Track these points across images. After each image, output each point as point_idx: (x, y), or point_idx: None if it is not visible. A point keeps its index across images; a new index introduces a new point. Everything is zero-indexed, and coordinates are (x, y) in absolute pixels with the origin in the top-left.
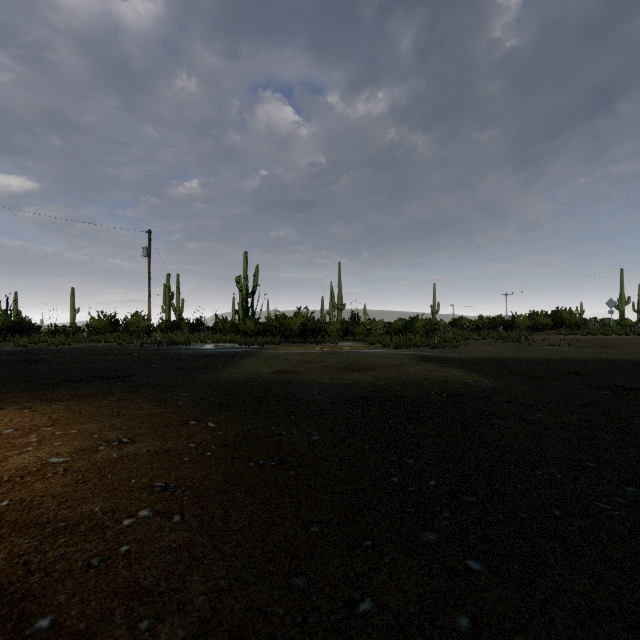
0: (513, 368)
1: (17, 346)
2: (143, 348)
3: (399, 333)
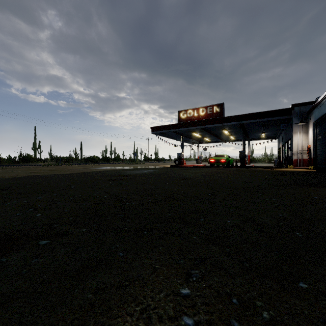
0: None
1: None
2: None
3: None
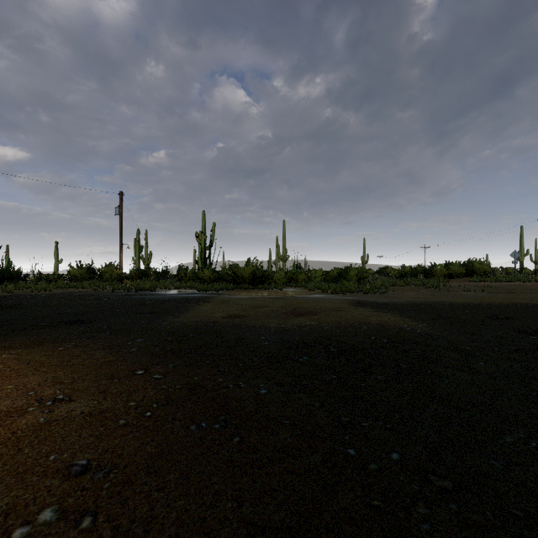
0: (441, 312)
1: (4, 292)
2: (113, 294)
3: (335, 280)
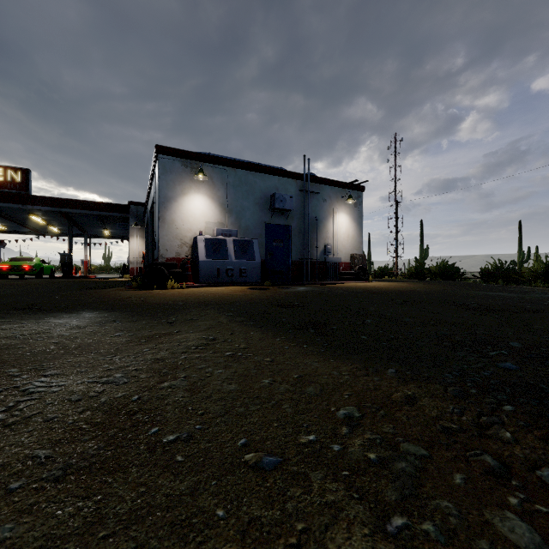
0: None
1: None
2: None
3: None
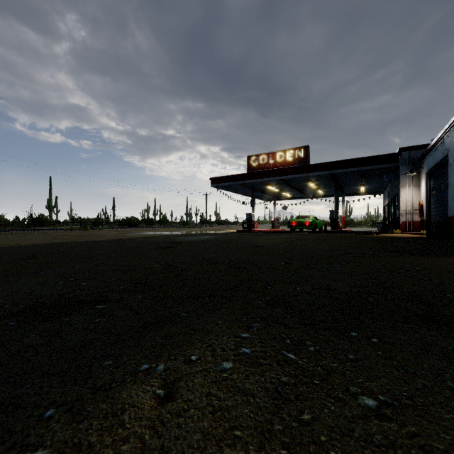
0: None
1: None
2: None
3: None
